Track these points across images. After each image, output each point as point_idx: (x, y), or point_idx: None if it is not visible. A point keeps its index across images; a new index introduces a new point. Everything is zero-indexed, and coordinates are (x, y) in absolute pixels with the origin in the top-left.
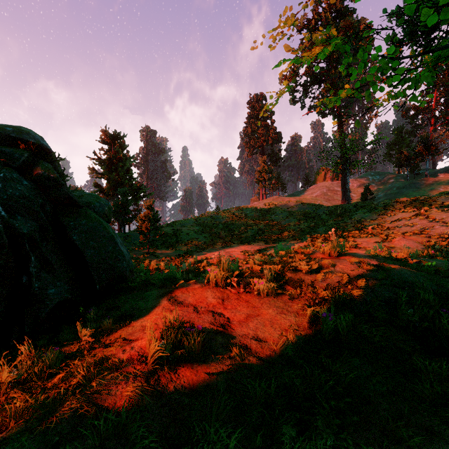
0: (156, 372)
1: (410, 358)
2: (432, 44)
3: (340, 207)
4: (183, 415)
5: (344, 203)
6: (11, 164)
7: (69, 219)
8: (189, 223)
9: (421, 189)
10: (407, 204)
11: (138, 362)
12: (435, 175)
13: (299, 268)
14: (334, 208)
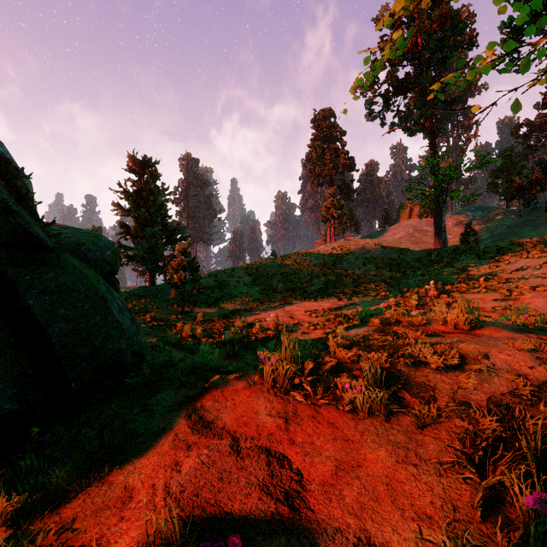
0: None
1: None
2: None
3: (434, 251)
4: None
5: (438, 247)
6: None
7: (22, 270)
8: (238, 272)
9: (541, 227)
10: (529, 247)
11: None
12: None
13: (423, 358)
14: (426, 253)
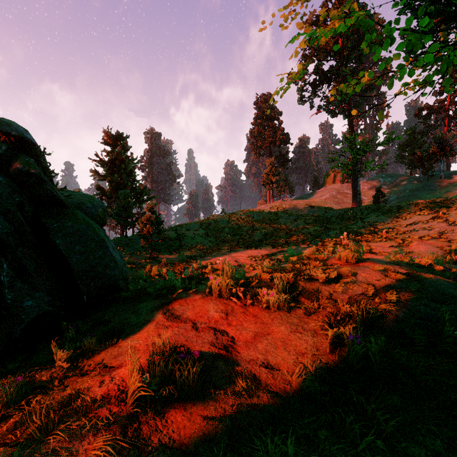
0: (136, 418)
1: None
2: None
3: (351, 210)
4: None
5: (355, 206)
6: None
7: (51, 220)
8: (194, 227)
9: (436, 191)
10: (422, 207)
11: (116, 401)
12: (450, 177)
13: (315, 277)
14: (344, 211)
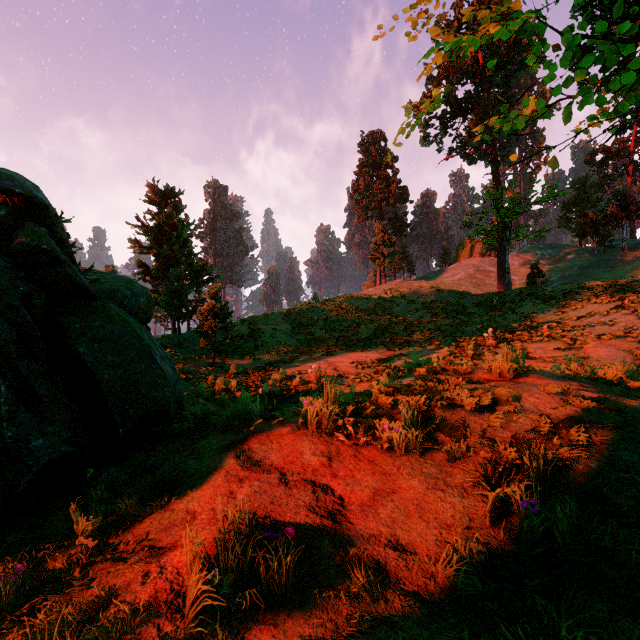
0: None
1: None
2: None
3: (496, 295)
4: None
5: (502, 290)
6: None
7: (72, 318)
8: (275, 319)
9: (616, 268)
10: (599, 291)
11: (168, 611)
12: (636, 248)
13: (459, 402)
14: (487, 297)
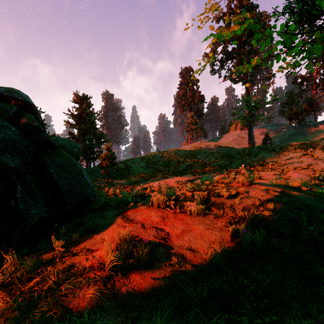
0: (112, 278)
1: (312, 265)
2: (322, 24)
3: (247, 149)
4: (133, 315)
5: (250, 146)
6: (3, 115)
7: (47, 157)
8: (137, 161)
9: (307, 136)
10: (296, 147)
11: (98, 269)
12: (316, 126)
13: (221, 194)
14: (243, 150)
